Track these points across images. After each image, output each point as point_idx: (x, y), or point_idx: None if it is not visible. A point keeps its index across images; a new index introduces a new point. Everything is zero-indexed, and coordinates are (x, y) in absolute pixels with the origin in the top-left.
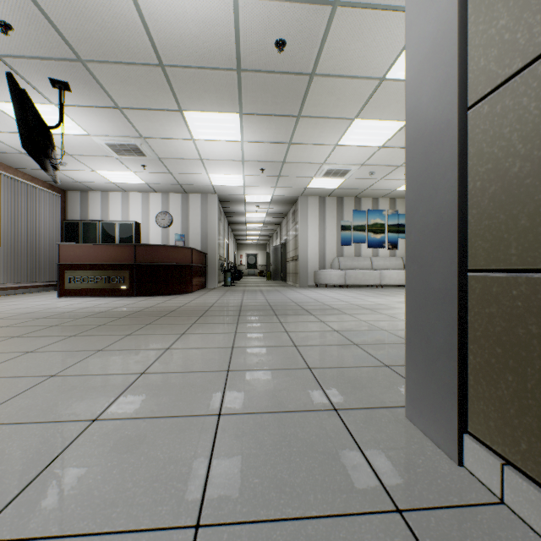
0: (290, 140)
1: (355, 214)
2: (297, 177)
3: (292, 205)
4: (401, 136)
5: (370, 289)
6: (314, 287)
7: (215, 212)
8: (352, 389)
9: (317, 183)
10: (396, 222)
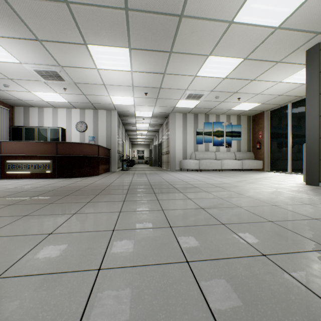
0: (164, 71)
1: (205, 124)
2: (169, 99)
3: (166, 119)
4: (238, 70)
5: (215, 172)
6: (180, 171)
7: (115, 122)
8: (245, 305)
9: (182, 104)
10: (231, 130)
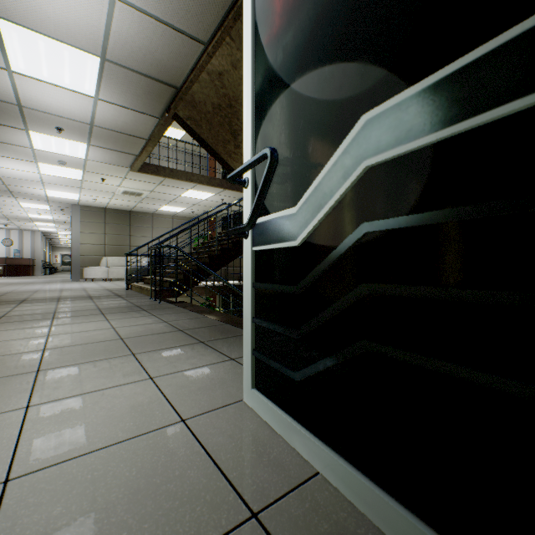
0: None
1: None
2: None
3: None
4: None
5: None
6: None
7: (40, 240)
8: (69, 279)
9: None
10: None
